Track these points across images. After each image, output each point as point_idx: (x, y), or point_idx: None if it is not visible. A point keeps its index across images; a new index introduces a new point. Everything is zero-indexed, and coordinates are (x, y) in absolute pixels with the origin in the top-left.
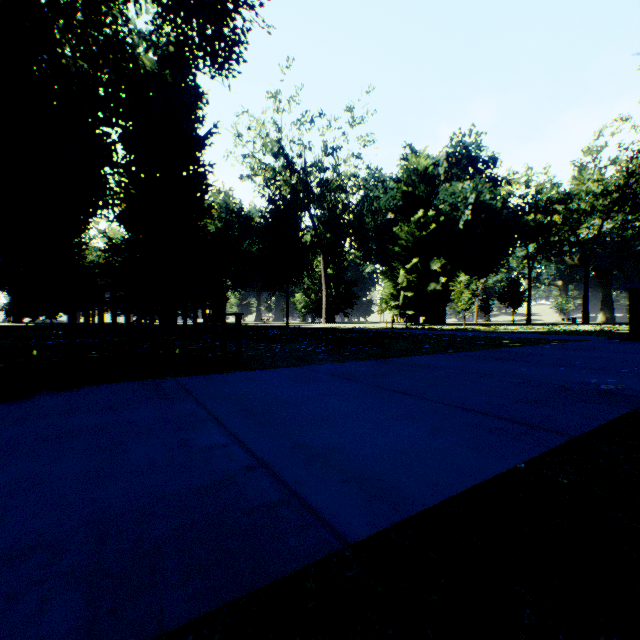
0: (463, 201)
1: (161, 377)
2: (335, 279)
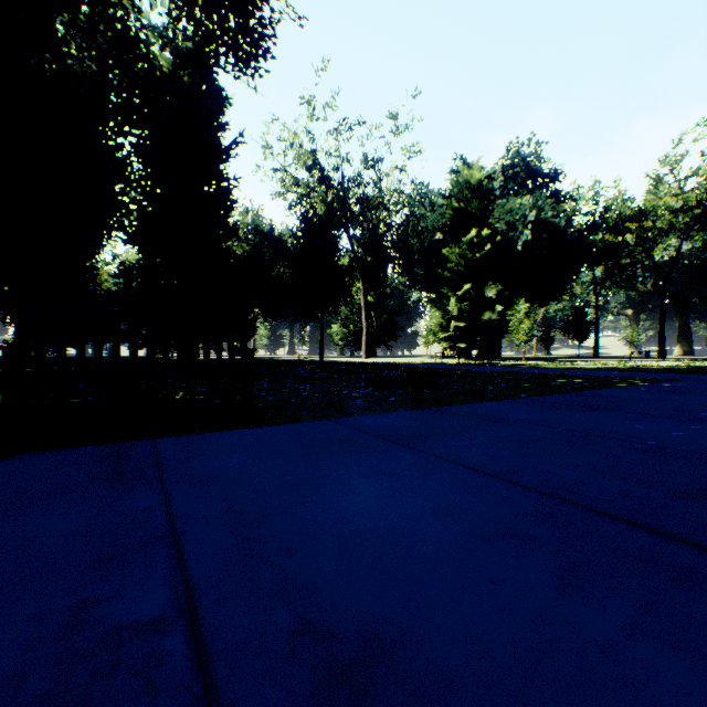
0: (521, 219)
1: (137, 437)
2: (376, 308)
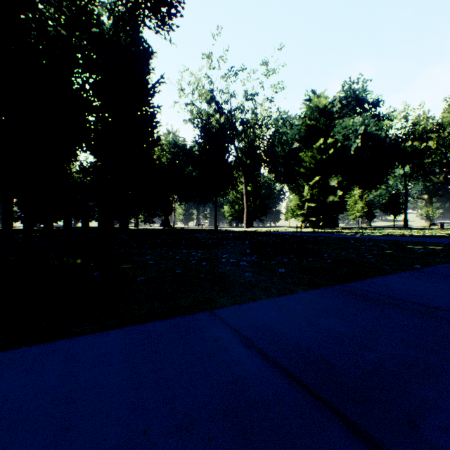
0: (353, 133)
1: None
2: (253, 194)
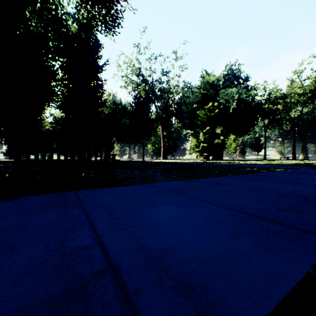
0: (232, 98)
1: (68, 190)
2: (167, 137)
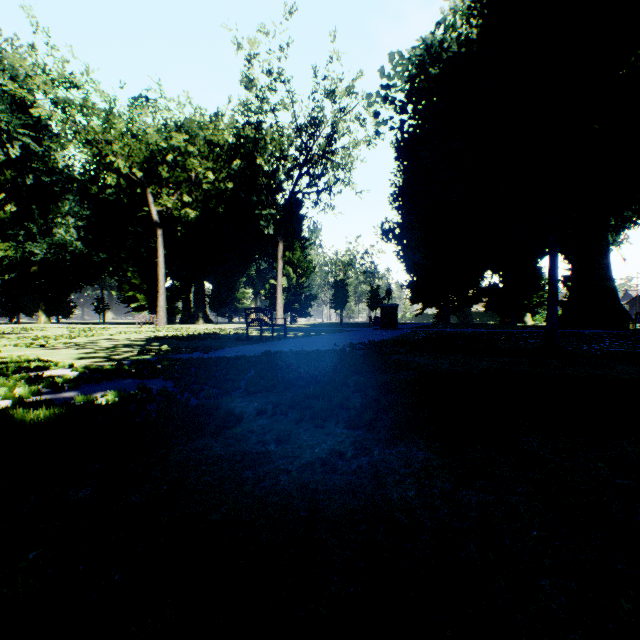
0: None
1: None
2: None
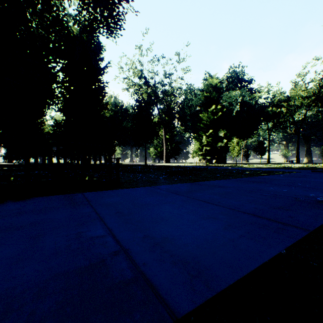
0: (235, 101)
1: (75, 192)
2: (170, 140)
